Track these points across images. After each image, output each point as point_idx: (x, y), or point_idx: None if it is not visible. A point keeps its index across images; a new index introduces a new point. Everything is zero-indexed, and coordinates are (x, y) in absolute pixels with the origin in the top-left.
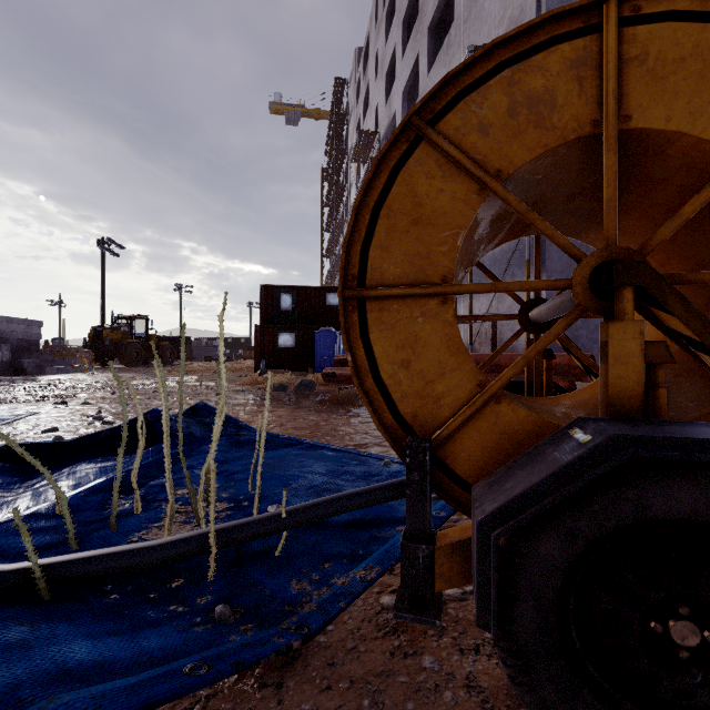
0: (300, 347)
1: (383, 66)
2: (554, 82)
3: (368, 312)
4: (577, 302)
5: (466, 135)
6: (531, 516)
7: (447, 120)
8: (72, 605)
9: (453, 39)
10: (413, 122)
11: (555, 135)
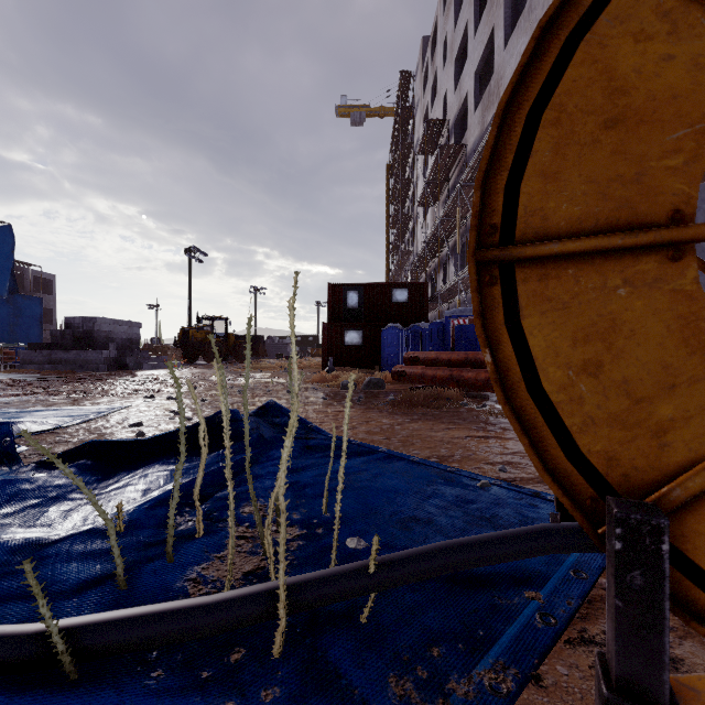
0: (366, 345)
1: (452, 49)
2: None
3: (520, 283)
4: None
5: None
6: None
7: None
8: (101, 692)
9: (535, 1)
10: None
11: None
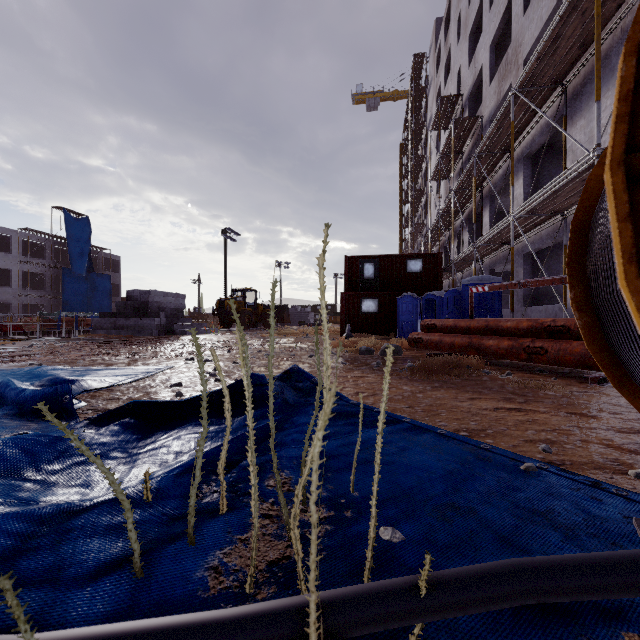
0: (382, 313)
1: (466, 25)
2: None
3: None
4: None
5: None
6: None
7: None
8: None
9: None
10: None
11: None
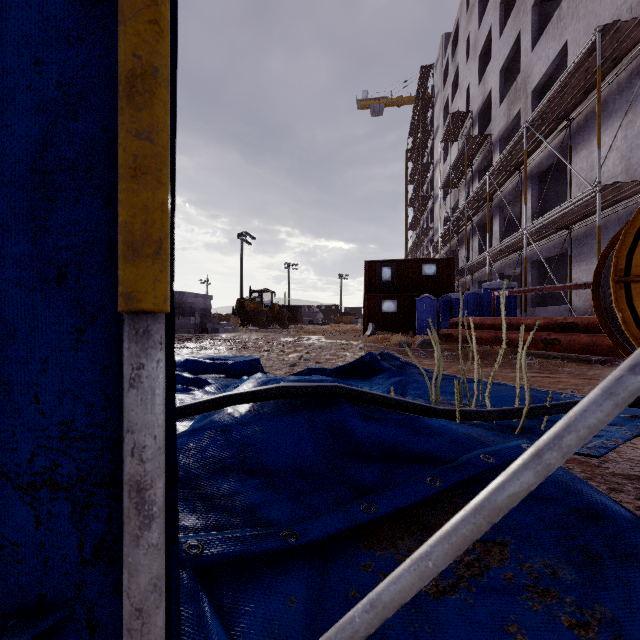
0: (401, 313)
1: (475, 48)
2: None
3: (632, 289)
4: None
5: None
6: None
7: None
8: None
9: (564, 12)
10: None
11: None
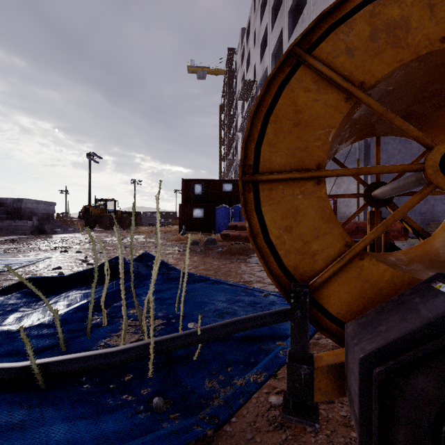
0: (206, 217)
1: (259, 38)
2: (408, 10)
3: (261, 191)
4: (428, 181)
5: (336, 58)
6: (411, 358)
7: (321, 47)
8: (58, 392)
9: (305, 16)
10: (294, 51)
11: (409, 52)
